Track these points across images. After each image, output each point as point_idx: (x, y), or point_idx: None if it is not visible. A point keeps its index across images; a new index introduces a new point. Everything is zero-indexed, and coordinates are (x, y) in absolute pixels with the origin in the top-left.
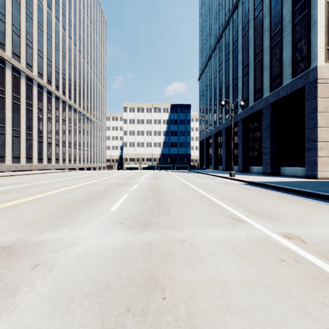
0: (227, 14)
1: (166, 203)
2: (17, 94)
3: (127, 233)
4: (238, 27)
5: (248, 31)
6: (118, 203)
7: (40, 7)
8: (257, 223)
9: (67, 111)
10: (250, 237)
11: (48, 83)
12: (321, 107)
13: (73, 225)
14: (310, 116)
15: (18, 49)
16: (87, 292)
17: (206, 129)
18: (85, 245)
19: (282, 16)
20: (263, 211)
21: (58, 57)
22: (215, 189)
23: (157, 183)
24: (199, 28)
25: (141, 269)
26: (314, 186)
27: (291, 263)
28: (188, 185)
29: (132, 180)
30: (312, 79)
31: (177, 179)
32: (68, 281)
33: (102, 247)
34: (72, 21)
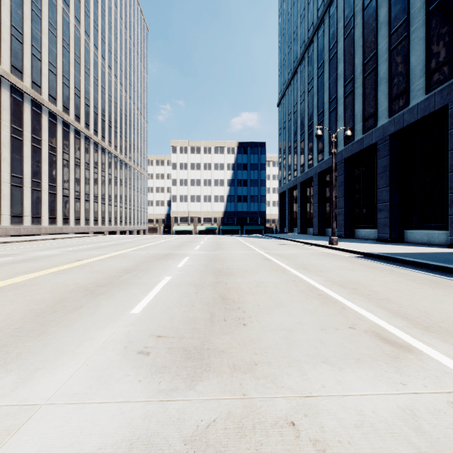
0: (321, 7)
1: (236, 297)
2: (18, 126)
3: (149, 389)
4: (337, 25)
5: (353, 29)
6: (149, 295)
7: (53, 2)
8: (444, 356)
9: (91, 151)
10: None
11: (63, 110)
12: None
13: (35, 358)
14: None
15: (20, 61)
16: None
17: (289, 175)
18: (22, 447)
19: (409, 0)
20: (430, 316)
21: (78, 75)
22: (315, 267)
23: (219, 256)
24: (279, 32)
25: None
26: None
27: None
28: (269, 259)
29: (182, 249)
30: None
31: (250, 248)
32: None
33: None
34: (99, 25)
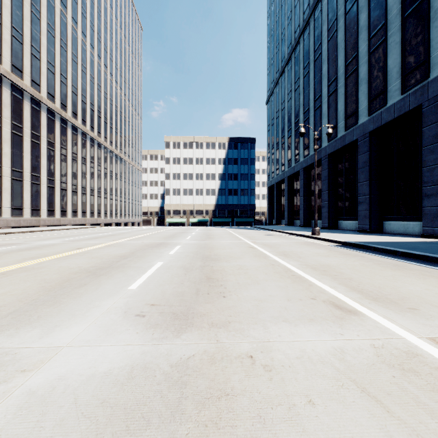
0: (306, 10)
1: (220, 277)
2: (18, 122)
3: (145, 337)
4: (322, 28)
5: (336, 32)
6: (144, 276)
7: (51, 4)
8: (380, 317)
9: (88, 146)
10: (379, 350)
11: (61, 107)
12: None
13: (53, 319)
14: (429, 148)
15: (20, 61)
16: None
17: (277, 170)
18: (54, 369)
19: (386, 7)
20: (382, 290)
21: (76, 73)
22: (295, 254)
23: (209, 244)
24: (268, 33)
25: None
26: None
27: None
28: (254, 248)
29: (174, 239)
30: (432, 94)
31: (238, 238)
32: None
33: (86, 374)
34: (95, 25)
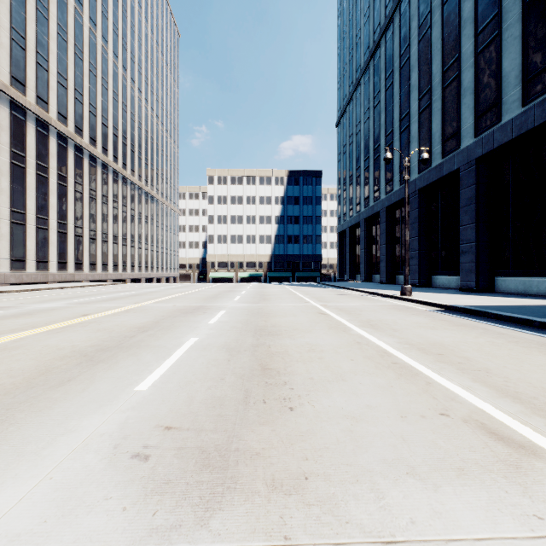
0: (389, 4)
1: (282, 366)
2: (19, 150)
3: (136, 526)
4: (410, 25)
5: (430, 28)
6: (165, 364)
7: (63, 0)
8: None
9: (110, 181)
10: None
11: (76, 131)
12: None
13: None
14: None
15: (22, 71)
16: None
17: (351, 211)
18: None
19: None
20: None
21: (94, 89)
22: (386, 324)
23: (263, 309)
24: (338, 37)
25: None
26: None
27: None
28: (327, 314)
29: (217, 301)
30: None
31: (302, 299)
32: None
33: None
34: (120, 28)
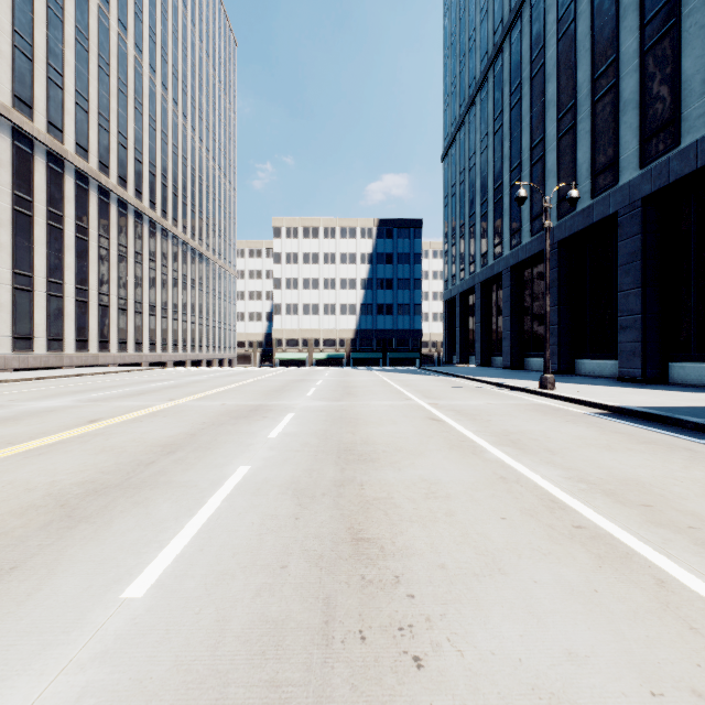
0: None
1: (387, 533)
2: (25, 193)
3: None
4: (545, 19)
5: (575, 22)
6: (190, 526)
7: None
8: None
9: (145, 234)
10: None
11: (100, 169)
12: None
13: None
14: None
15: (29, 89)
16: None
17: (462, 271)
18: None
19: None
20: None
21: (124, 113)
22: (534, 440)
23: (348, 411)
24: (444, 41)
25: None
26: None
27: None
28: (441, 420)
29: (283, 397)
30: None
31: (401, 394)
32: None
33: None
34: (158, 34)
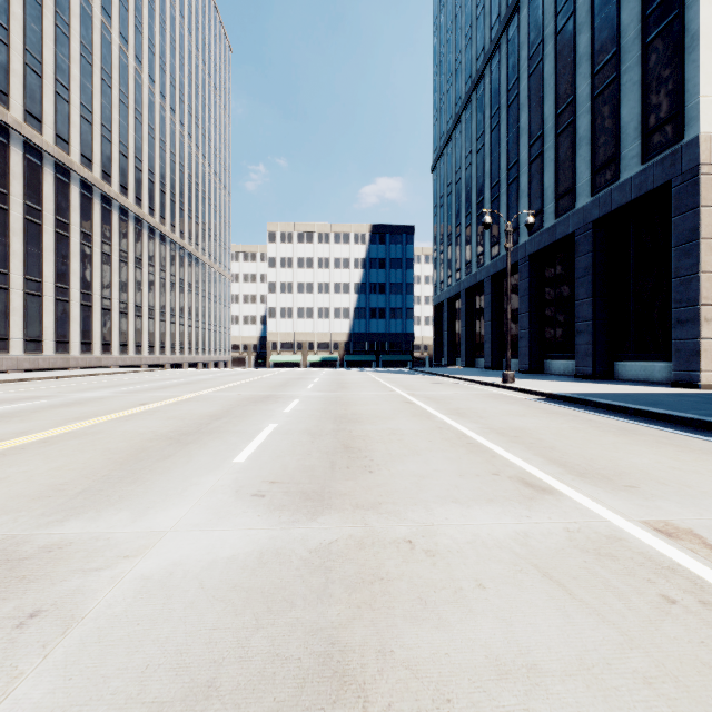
0: (495, 25)
1: (363, 445)
2: (35, 203)
3: (270, 521)
4: (519, 54)
5: (542, 61)
6: (253, 444)
7: (87, 12)
8: (584, 496)
9: (145, 239)
10: (573, 534)
11: (103, 178)
12: (709, 228)
13: (141, 500)
14: (683, 249)
15: (38, 104)
16: (154, 703)
17: (449, 278)
18: (164, 555)
19: (619, 26)
20: (593, 463)
21: (125, 123)
22: (474, 412)
23: (342, 398)
24: (434, 59)
25: (305, 627)
26: (699, 405)
27: (695, 611)
28: (413, 403)
29: (287, 390)
30: (687, 165)
31: (386, 388)
32: (107, 666)
33: (206, 559)
34: (157, 45)
